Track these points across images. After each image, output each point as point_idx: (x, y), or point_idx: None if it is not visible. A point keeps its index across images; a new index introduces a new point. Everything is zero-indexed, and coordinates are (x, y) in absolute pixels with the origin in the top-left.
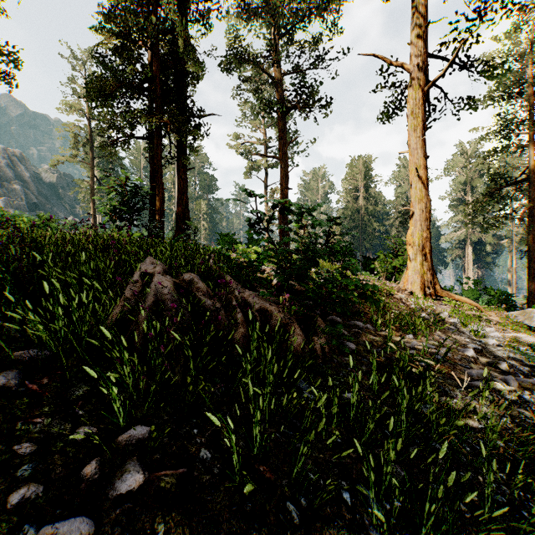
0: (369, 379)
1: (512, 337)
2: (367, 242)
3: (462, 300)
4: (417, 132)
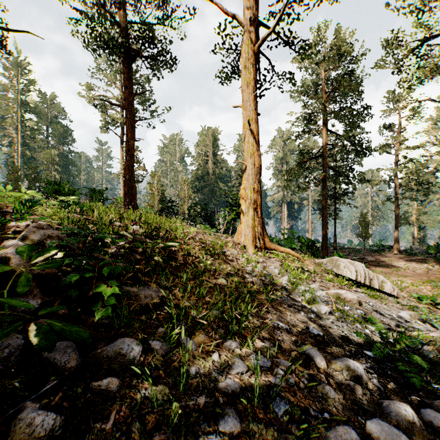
0: None
1: (335, 293)
2: (215, 199)
3: (287, 252)
4: (249, 86)
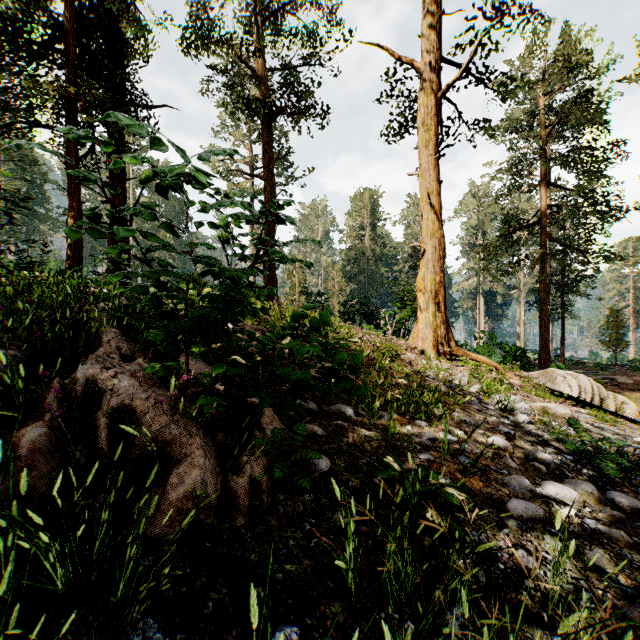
0: (343, 551)
1: (541, 407)
2: (374, 289)
3: (480, 359)
4: (429, 149)
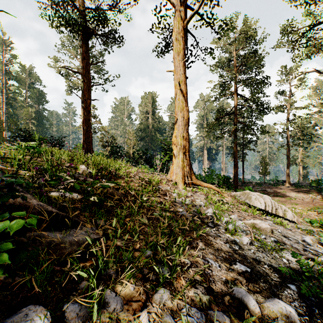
0: None
1: (251, 223)
2: (153, 145)
3: (209, 187)
4: (180, 55)
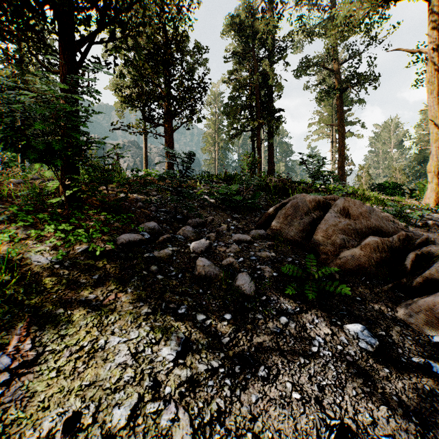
0: None
1: None
2: None
3: None
4: (433, 94)
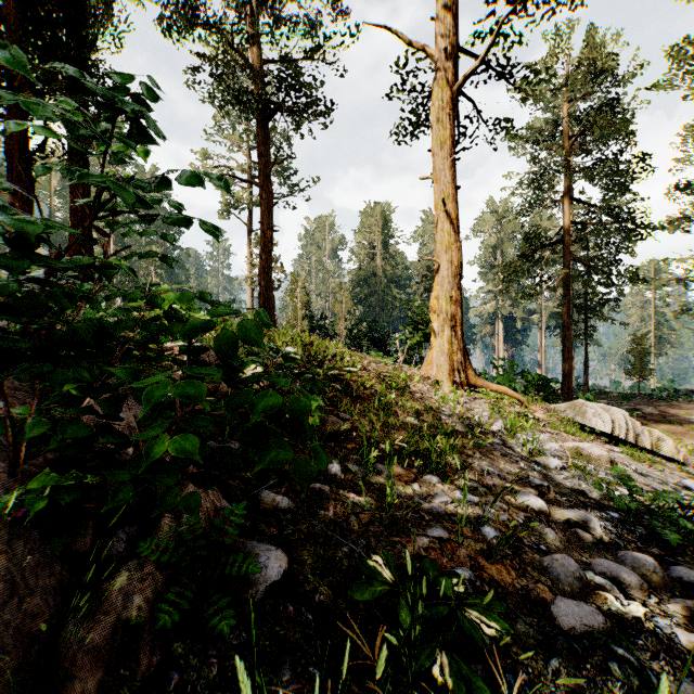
0: None
1: (574, 447)
2: (385, 313)
3: (502, 391)
4: (444, 149)
